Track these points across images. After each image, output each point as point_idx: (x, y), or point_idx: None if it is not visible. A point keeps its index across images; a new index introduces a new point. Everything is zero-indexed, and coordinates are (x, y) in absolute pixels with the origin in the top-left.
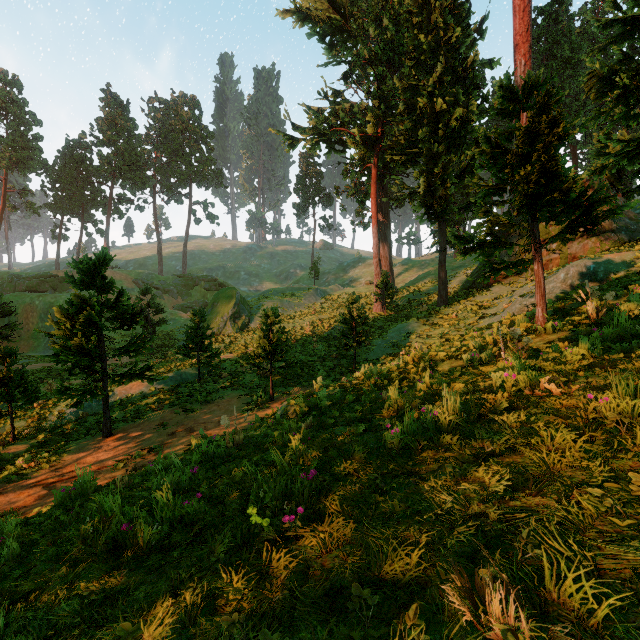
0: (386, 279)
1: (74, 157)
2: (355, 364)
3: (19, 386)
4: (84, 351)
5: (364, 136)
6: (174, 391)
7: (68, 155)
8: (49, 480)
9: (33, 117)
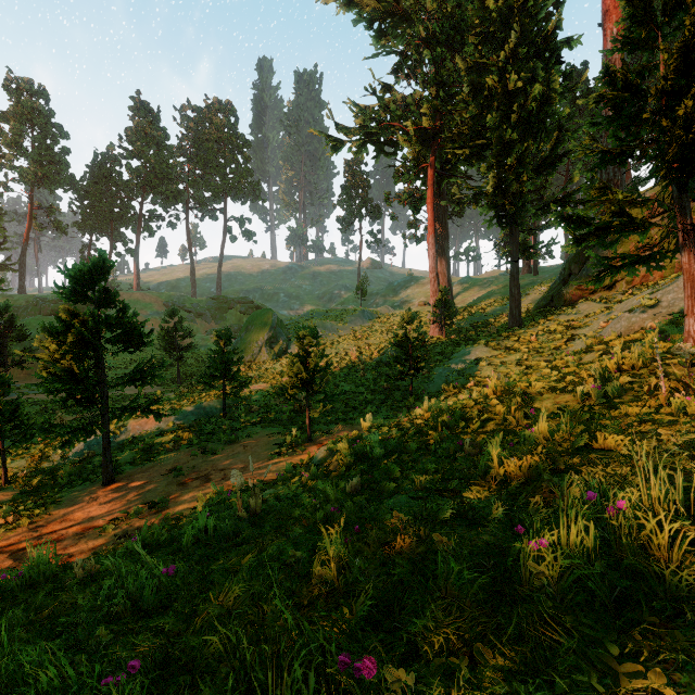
0: (446, 297)
1: (102, 171)
2: (411, 397)
3: (13, 420)
4: (76, 378)
5: (419, 130)
6: (195, 427)
7: (96, 169)
8: (21, 544)
9: (60, 129)
